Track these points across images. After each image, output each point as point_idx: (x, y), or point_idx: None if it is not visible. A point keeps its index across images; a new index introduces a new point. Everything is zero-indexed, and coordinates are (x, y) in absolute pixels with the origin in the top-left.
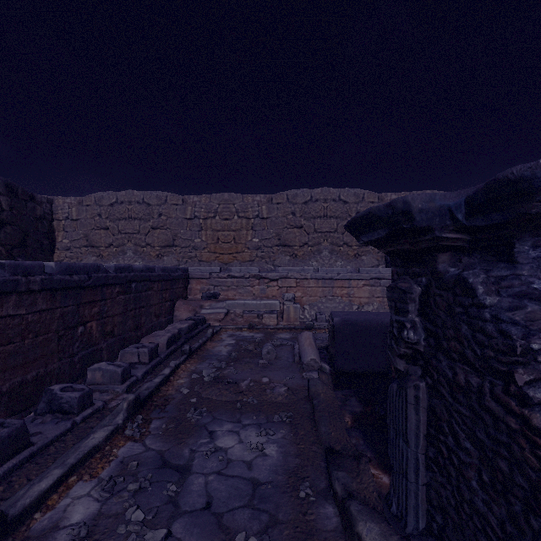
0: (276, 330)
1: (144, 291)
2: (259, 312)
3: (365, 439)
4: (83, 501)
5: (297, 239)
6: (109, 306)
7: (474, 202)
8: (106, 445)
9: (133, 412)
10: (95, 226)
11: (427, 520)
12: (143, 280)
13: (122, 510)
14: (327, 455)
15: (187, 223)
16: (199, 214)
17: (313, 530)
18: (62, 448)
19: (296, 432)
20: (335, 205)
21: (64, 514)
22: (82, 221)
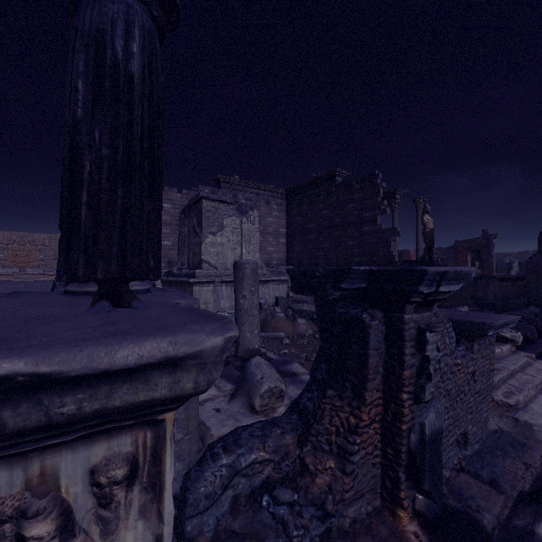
0: None
1: None
2: None
3: None
4: None
5: None
6: None
7: None
8: None
9: None
10: None
11: None
12: None
13: None
14: None
15: None
16: (3, 242)
17: None
18: None
19: None
20: None
21: None
22: None
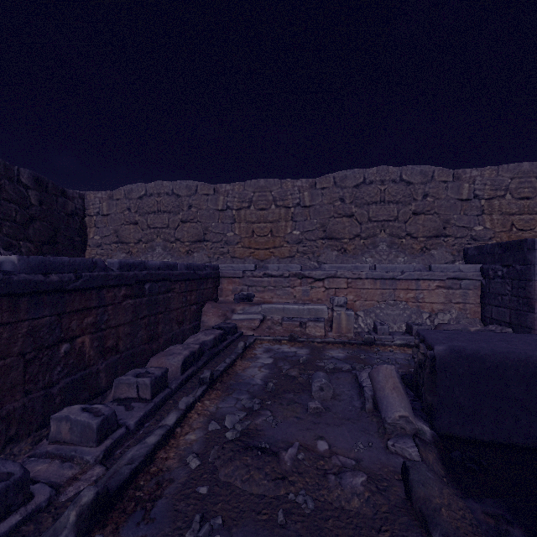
0: (325, 344)
1: (161, 293)
2: (302, 319)
3: None
4: None
5: (346, 230)
6: (110, 314)
7: None
8: None
9: (91, 524)
10: (124, 221)
11: None
12: (160, 279)
13: None
14: None
15: (218, 215)
16: (232, 204)
17: None
18: None
19: None
20: (395, 187)
21: None
22: (112, 216)
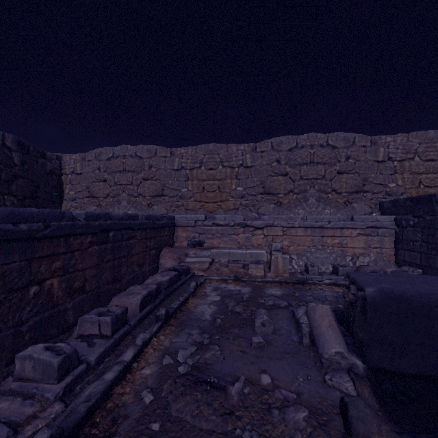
0: (265, 283)
1: (124, 240)
2: (245, 262)
3: None
4: None
5: (281, 187)
6: (77, 259)
7: None
8: None
9: None
10: (95, 179)
11: None
12: (123, 228)
13: None
14: None
15: (174, 174)
16: (186, 165)
17: None
18: None
19: None
20: (322, 151)
21: None
22: (85, 175)
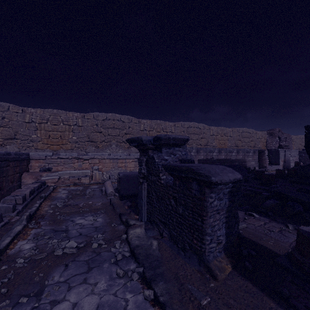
0: (90, 184)
1: (4, 167)
2: (79, 176)
3: (132, 210)
4: (26, 244)
5: (99, 138)
6: None
7: (154, 139)
8: (23, 231)
9: (29, 220)
10: None
11: (147, 218)
12: (4, 160)
13: (46, 242)
14: (120, 215)
15: (26, 125)
16: (36, 120)
17: (117, 230)
18: (1, 234)
19: (108, 214)
20: (118, 123)
21: (20, 248)
22: None
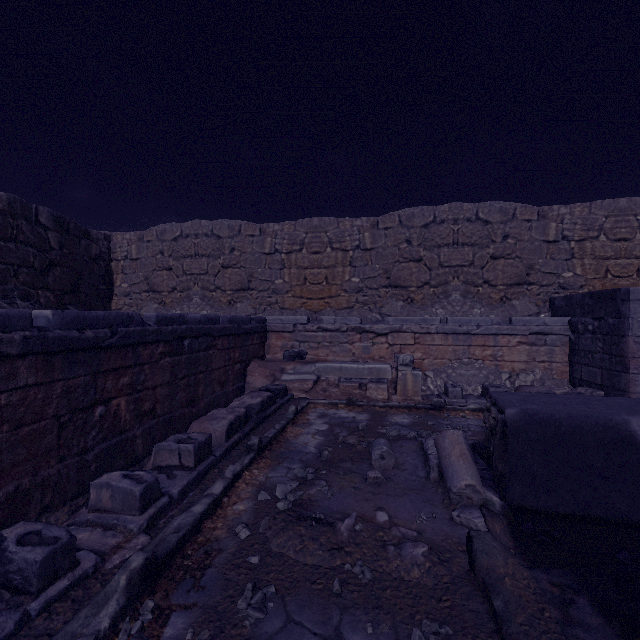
0: (388, 408)
1: (202, 350)
2: (362, 380)
3: None
4: None
5: (413, 277)
6: (147, 373)
7: None
8: None
9: (140, 590)
10: (156, 267)
11: None
12: (201, 335)
13: None
14: None
15: (265, 259)
16: (281, 247)
17: None
18: None
19: None
20: (470, 227)
21: None
22: (142, 261)
